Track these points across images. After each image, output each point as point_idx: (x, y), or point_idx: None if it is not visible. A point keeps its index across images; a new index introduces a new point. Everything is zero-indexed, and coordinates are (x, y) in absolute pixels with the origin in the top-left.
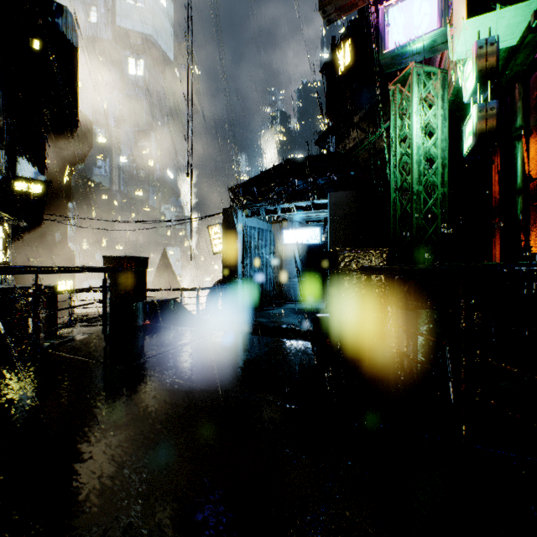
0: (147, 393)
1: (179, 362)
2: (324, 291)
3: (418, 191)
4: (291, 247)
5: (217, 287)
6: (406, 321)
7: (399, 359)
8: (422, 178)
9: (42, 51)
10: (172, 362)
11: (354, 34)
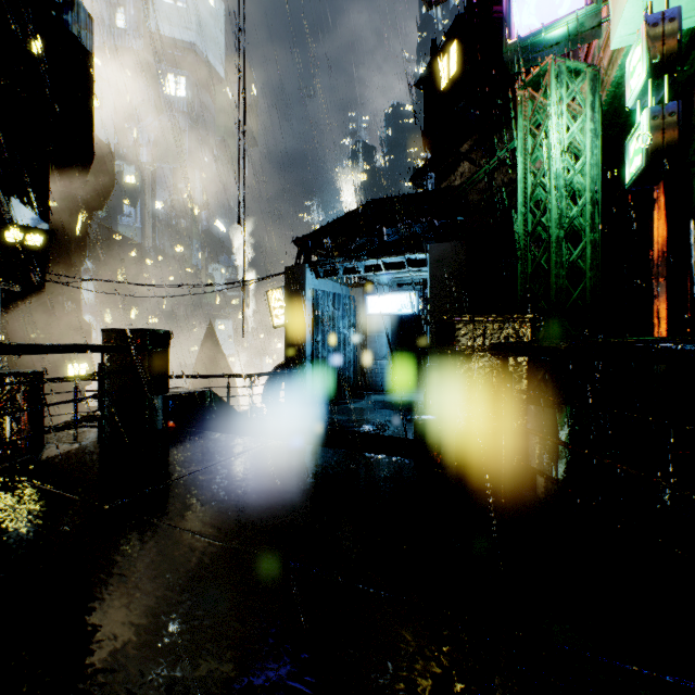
0: (131, 561)
1: (200, 495)
2: (421, 378)
3: (558, 238)
4: (378, 318)
5: (278, 372)
6: (541, 422)
7: (531, 475)
8: (564, 219)
9: (44, 57)
10: (190, 495)
11: (462, 35)
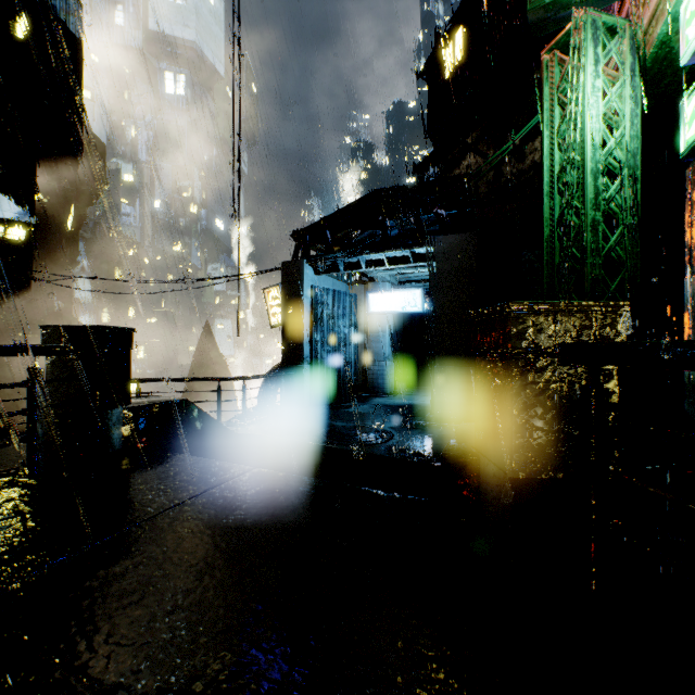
0: None
1: (125, 576)
2: (425, 379)
3: (594, 221)
4: (380, 317)
5: (273, 375)
6: None
7: None
8: (600, 199)
9: (29, 41)
10: (109, 576)
11: (468, 19)
